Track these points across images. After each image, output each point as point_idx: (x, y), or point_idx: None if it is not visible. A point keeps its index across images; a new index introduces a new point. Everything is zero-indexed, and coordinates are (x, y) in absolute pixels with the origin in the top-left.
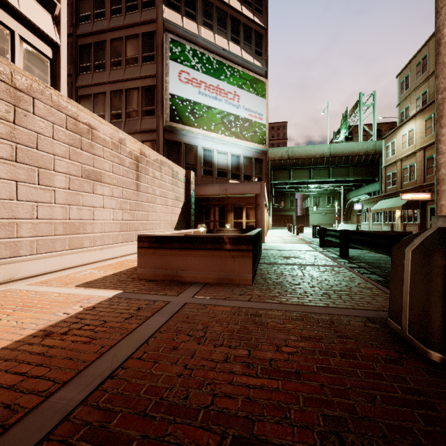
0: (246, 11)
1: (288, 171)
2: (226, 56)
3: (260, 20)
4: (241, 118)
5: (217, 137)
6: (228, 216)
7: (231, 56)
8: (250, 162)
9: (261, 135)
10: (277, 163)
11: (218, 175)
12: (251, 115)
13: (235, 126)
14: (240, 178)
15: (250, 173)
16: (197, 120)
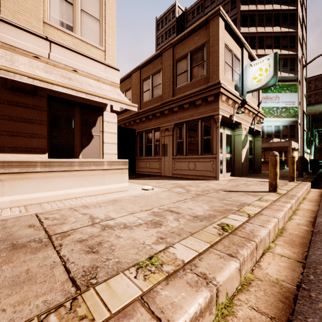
0: (283, 52)
1: None
2: None
3: (293, 51)
4: (280, 107)
5: (266, 120)
6: None
7: None
8: (286, 127)
9: (294, 113)
10: (318, 116)
11: (266, 137)
12: (287, 104)
13: (276, 112)
14: (280, 137)
15: (286, 133)
16: None
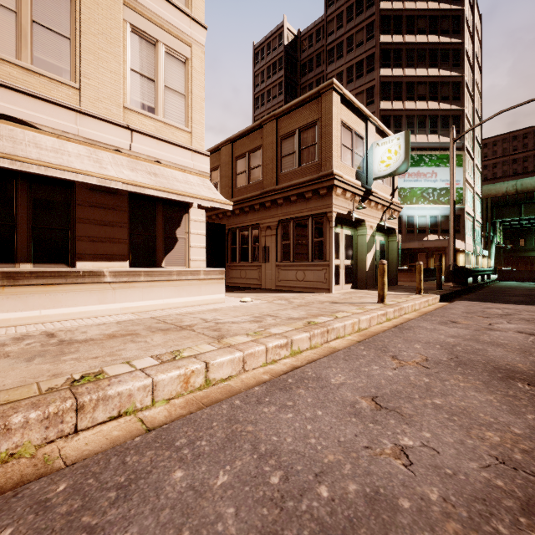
0: (443, 105)
1: (517, 206)
2: (425, 147)
3: (458, 105)
4: (438, 188)
5: (418, 207)
6: (428, 260)
7: (429, 145)
8: (447, 219)
9: (458, 197)
10: (500, 199)
11: (418, 233)
12: (448, 184)
13: (432, 196)
14: (438, 232)
15: (447, 227)
16: (402, 199)
